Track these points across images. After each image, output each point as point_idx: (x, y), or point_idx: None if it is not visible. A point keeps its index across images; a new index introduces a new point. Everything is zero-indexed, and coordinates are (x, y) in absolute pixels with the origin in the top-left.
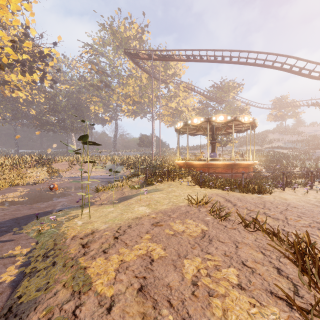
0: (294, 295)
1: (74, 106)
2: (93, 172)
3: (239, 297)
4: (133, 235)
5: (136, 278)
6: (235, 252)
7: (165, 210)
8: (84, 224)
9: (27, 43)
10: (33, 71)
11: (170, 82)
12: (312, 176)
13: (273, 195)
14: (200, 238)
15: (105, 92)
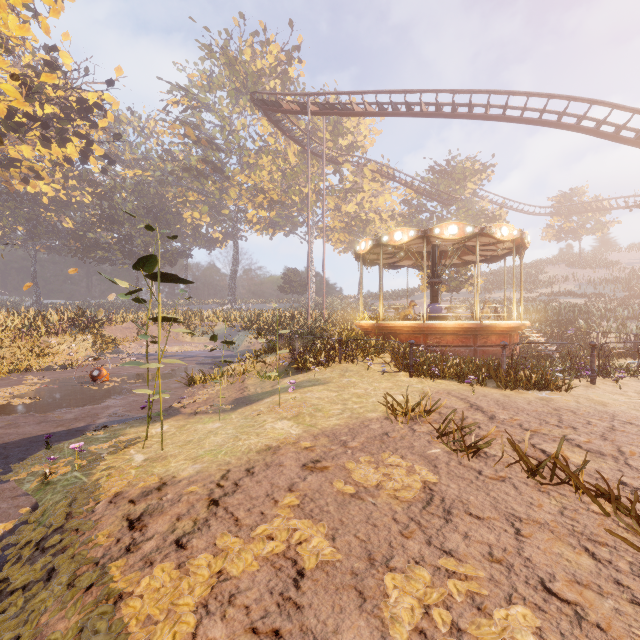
0: None
1: (150, 211)
2: (188, 343)
3: None
4: (256, 496)
5: (252, 634)
6: (516, 550)
7: (335, 430)
8: (147, 461)
9: (47, 76)
10: (67, 139)
11: (344, 161)
12: None
13: (572, 394)
14: (421, 505)
15: (214, 182)
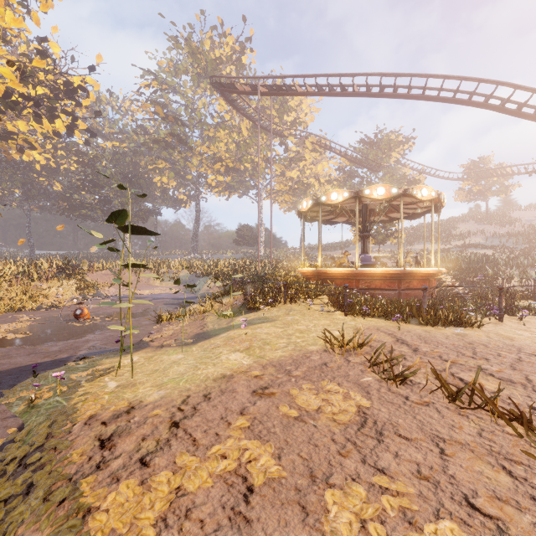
0: None
1: (126, 176)
2: (157, 287)
3: None
4: (211, 419)
5: None
6: (441, 468)
7: (281, 361)
8: (119, 388)
9: (38, 61)
10: (55, 116)
11: (288, 134)
12: None
13: (484, 330)
14: (356, 427)
15: (179, 152)
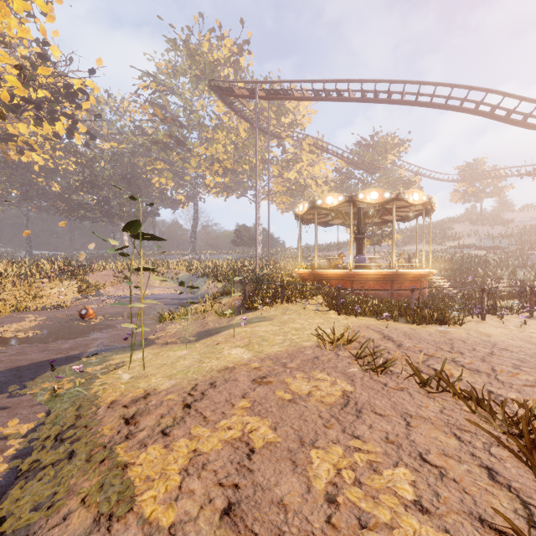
0: (527, 526)
1: (125, 177)
2: (157, 288)
3: (419, 530)
4: (218, 401)
5: (220, 487)
6: (405, 435)
7: (277, 355)
8: (133, 379)
9: (43, 69)
10: (56, 118)
11: (286, 136)
12: (533, 295)
13: (465, 327)
14: (339, 407)
15: (177, 153)
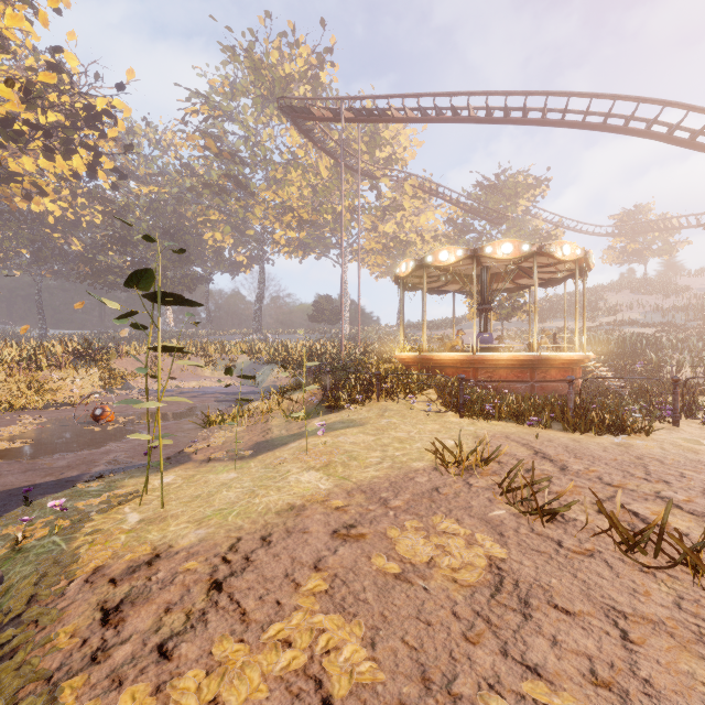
0: None
1: (167, 231)
2: (207, 378)
3: None
4: (271, 576)
5: None
6: (628, 665)
7: (373, 484)
8: (142, 523)
9: (46, 74)
10: (72, 150)
11: (382, 176)
12: None
13: (655, 438)
14: (488, 591)
15: (237, 199)
